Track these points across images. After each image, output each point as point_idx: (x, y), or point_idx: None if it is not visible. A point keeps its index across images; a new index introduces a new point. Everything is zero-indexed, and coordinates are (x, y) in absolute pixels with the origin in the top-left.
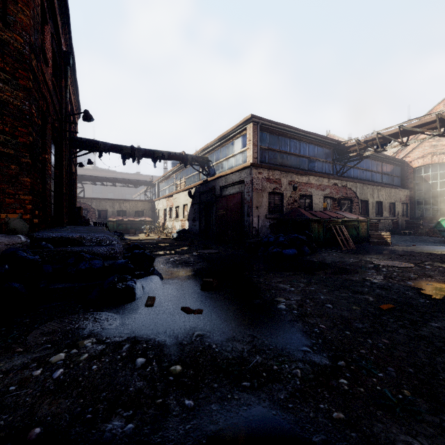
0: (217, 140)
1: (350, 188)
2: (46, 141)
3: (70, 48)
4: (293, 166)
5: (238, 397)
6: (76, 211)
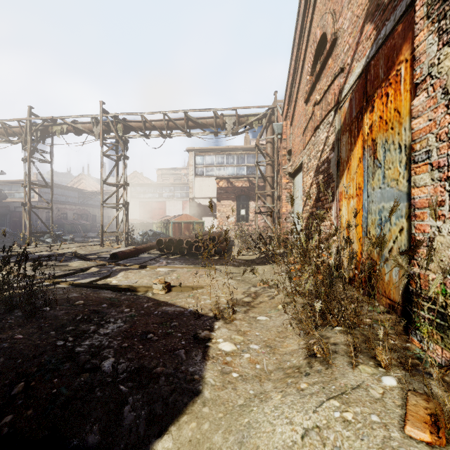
0: (11, 181)
1: (87, 210)
2: None
3: None
4: (58, 200)
5: None
6: None
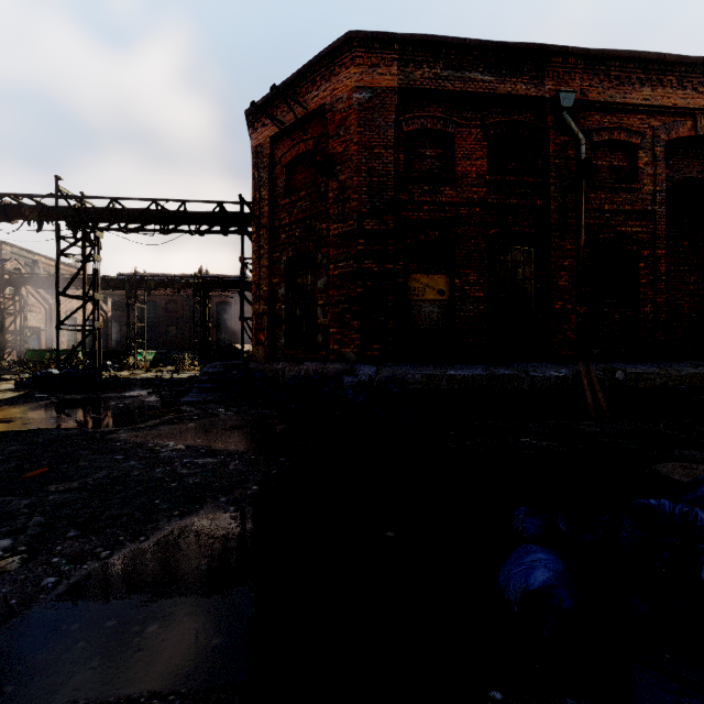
0: None
1: None
2: (455, 265)
3: (605, 57)
4: None
5: (143, 425)
6: None
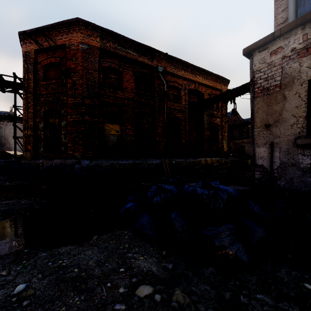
0: None
1: None
2: (123, 121)
3: (171, 58)
4: None
5: None
6: (202, 148)
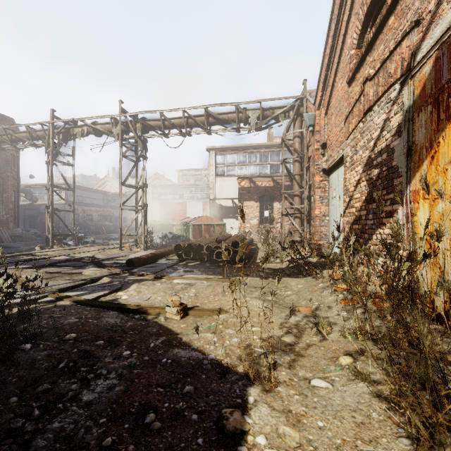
0: (41, 185)
1: (111, 211)
2: None
3: None
4: (84, 202)
5: None
6: None
